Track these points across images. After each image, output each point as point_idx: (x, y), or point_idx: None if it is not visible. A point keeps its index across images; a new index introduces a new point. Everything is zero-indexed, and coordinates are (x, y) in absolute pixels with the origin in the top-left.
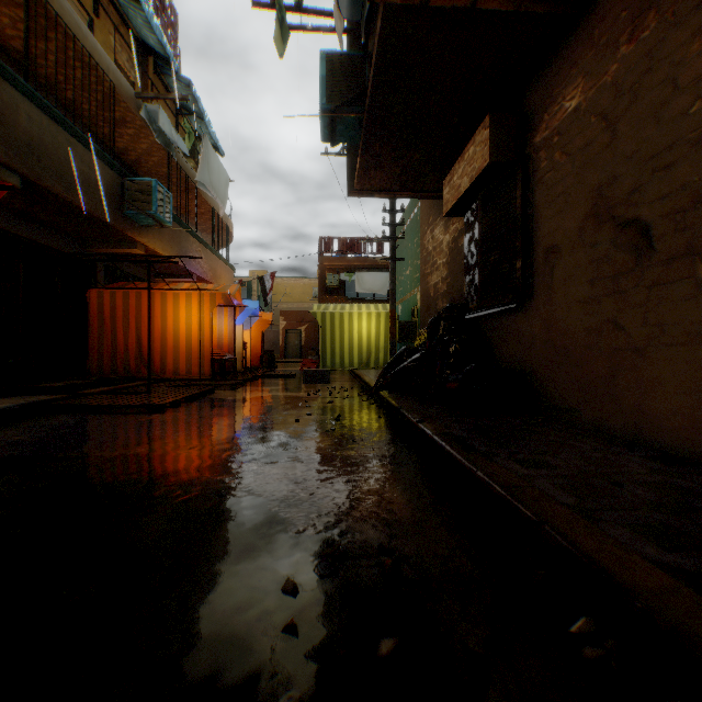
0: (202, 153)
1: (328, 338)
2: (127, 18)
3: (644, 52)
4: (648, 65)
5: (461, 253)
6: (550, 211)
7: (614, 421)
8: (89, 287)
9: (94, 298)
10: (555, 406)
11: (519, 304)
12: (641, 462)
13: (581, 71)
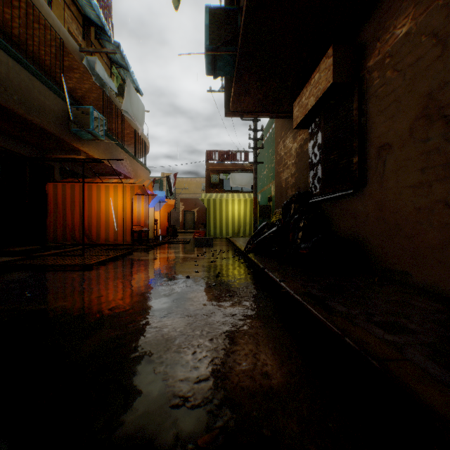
0: (126, 90)
1: (212, 216)
2: (76, 0)
3: None
4: None
5: (306, 156)
6: (381, 117)
7: (445, 284)
8: (47, 181)
9: (51, 189)
10: (387, 268)
11: (354, 190)
12: None
13: (412, 2)
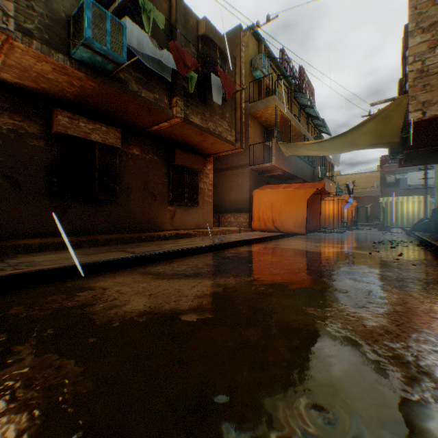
0: None
1: (388, 213)
2: (304, 109)
3: None
4: None
5: None
6: None
7: None
8: None
9: None
10: None
11: None
12: None
13: None
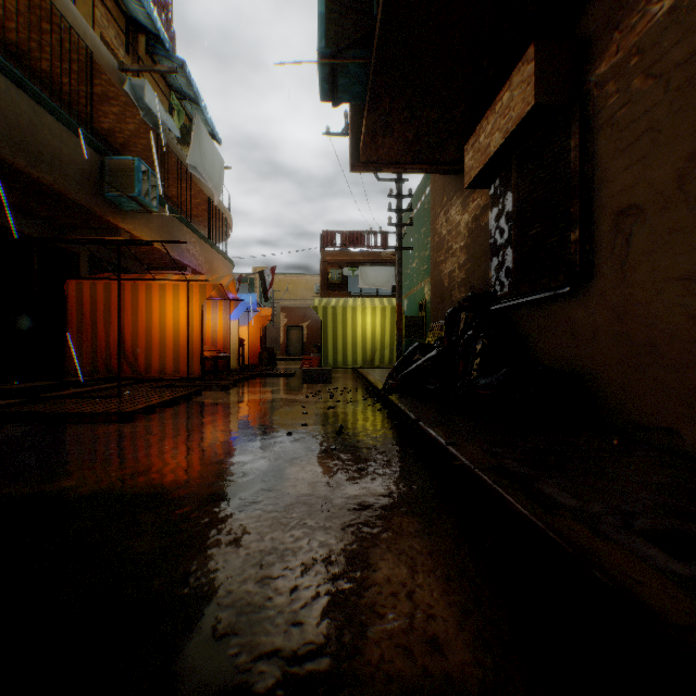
0: (193, 133)
1: (330, 334)
2: None
3: None
4: None
5: (484, 233)
6: (623, 160)
7: None
8: (65, 278)
9: (73, 290)
10: (633, 422)
11: (571, 288)
12: None
13: None
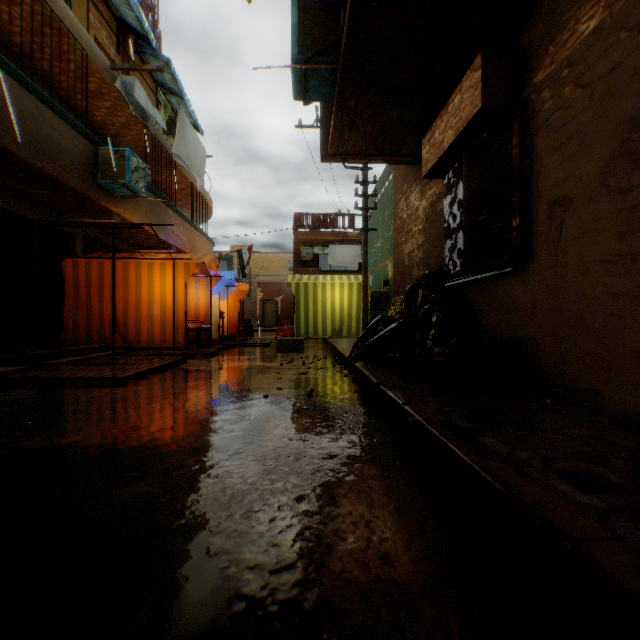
0: (178, 125)
1: (302, 307)
2: None
3: None
4: None
5: (439, 218)
6: (556, 157)
7: None
8: (63, 257)
9: (70, 268)
10: (564, 385)
11: (513, 268)
12: None
13: None
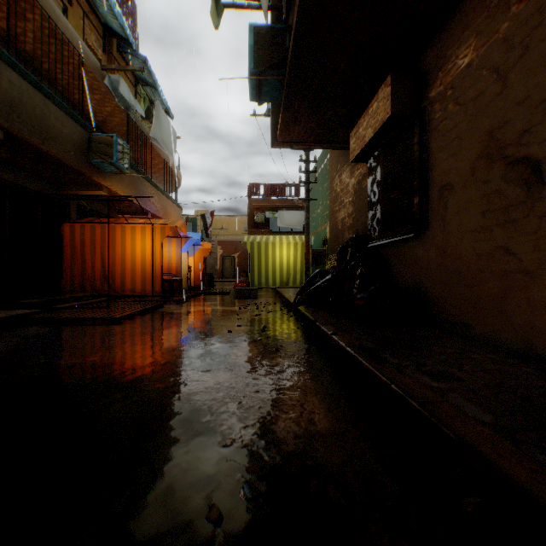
0: (155, 114)
1: (256, 263)
2: (95, 7)
3: (535, 8)
4: (539, 19)
5: (364, 193)
6: (444, 154)
7: (505, 335)
8: (63, 222)
9: (67, 231)
10: (449, 320)
11: (416, 234)
12: (538, 374)
13: (473, 32)
